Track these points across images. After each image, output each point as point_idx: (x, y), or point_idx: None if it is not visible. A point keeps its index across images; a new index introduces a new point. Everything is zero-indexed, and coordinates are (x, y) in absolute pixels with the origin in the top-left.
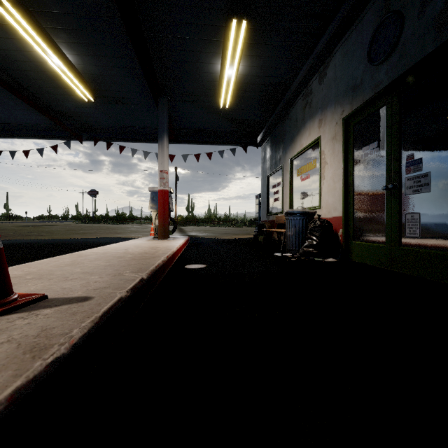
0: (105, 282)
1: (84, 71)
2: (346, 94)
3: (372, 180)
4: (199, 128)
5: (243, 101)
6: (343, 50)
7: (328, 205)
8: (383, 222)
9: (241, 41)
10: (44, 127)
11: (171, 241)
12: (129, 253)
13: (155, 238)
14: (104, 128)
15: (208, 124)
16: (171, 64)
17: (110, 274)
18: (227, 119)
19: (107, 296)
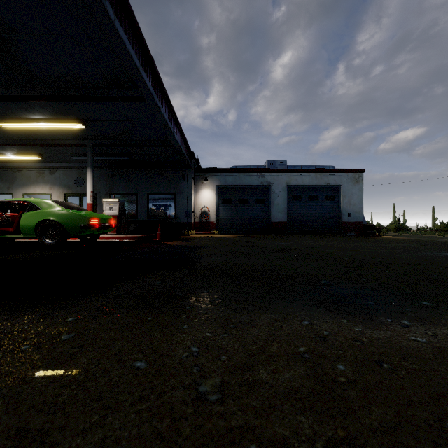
0: None
1: None
2: (65, 186)
3: None
4: None
5: None
6: (64, 172)
7: None
8: None
9: (33, 158)
10: None
11: None
12: None
13: None
14: None
15: None
16: None
17: None
18: None
19: None
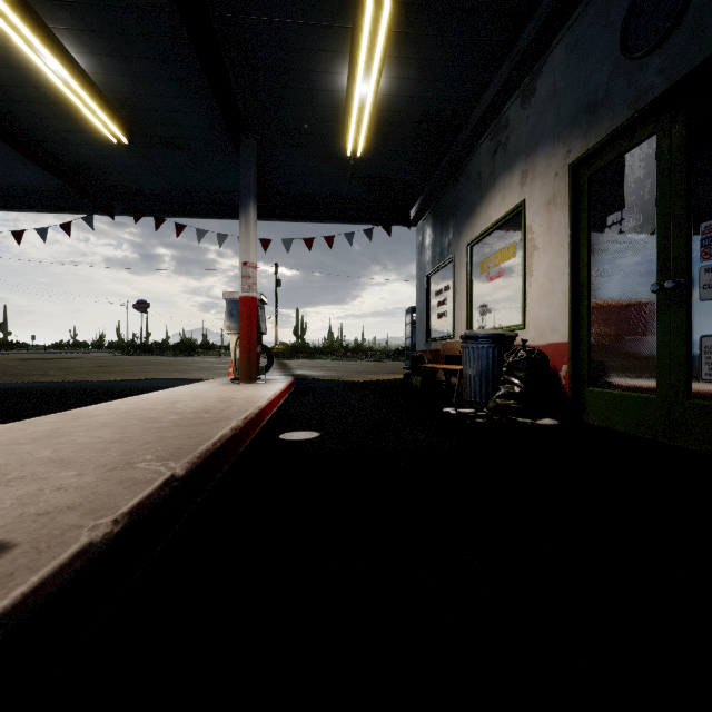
0: (79, 489)
1: (107, 87)
2: (575, 120)
3: (627, 276)
4: (312, 194)
5: (387, 144)
6: (569, 42)
7: (540, 322)
8: (651, 352)
9: (384, 26)
10: (48, 192)
11: (260, 387)
12: (175, 412)
13: (235, 380)
14: (151, 194)
15: (328, 188)
16: (260, 74)
17: (105, 465)
18: (358, 178)
19: (52, 541)
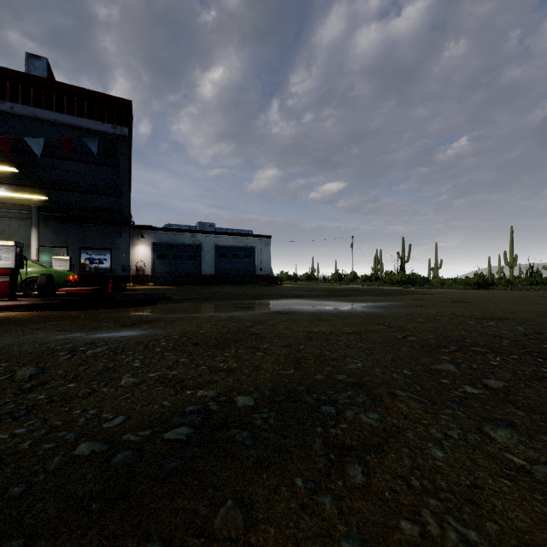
0: None
1: None
2: None
3: None
4: None
5: None
6: None
7: None
8: None
9: None
10: None
11: None
12: None
13: None
14: None
15: None
16: None
17: None
18: None
19: None
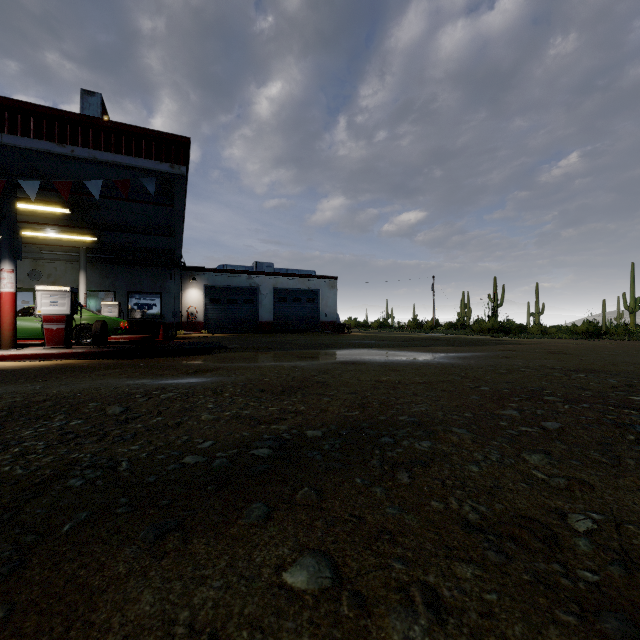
0: None
1: None
2: None
3: None
4: None
5: None
6: None
7: None
8: None
9: None
10: None
11: None
12: None
13: None
14: None
15: None
16: None
17: None
18: None
19: None
